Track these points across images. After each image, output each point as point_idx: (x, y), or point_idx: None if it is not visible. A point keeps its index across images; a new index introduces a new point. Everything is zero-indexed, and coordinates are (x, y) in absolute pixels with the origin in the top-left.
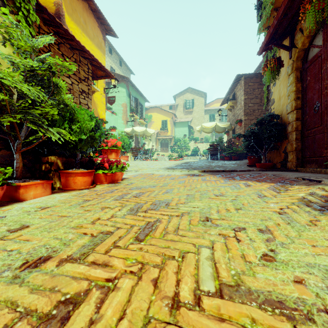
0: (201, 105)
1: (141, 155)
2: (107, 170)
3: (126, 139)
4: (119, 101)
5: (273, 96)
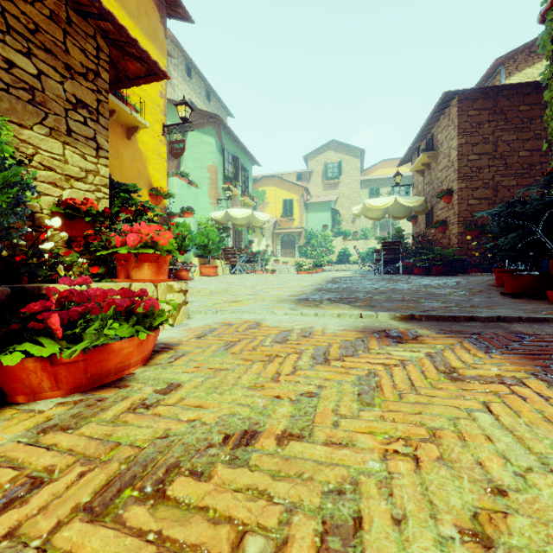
0: (354, 172)
1: (243, 264)
2: (58, 342)
3: (213, 231)
4: (203, 162)
5: None
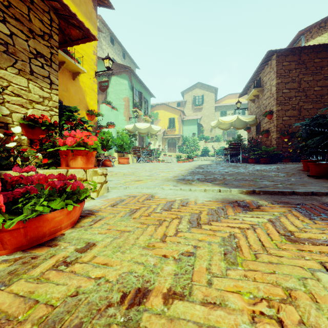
0: (211, 102)
1: (144, 156)
2: (3, 215)
3: (126, 137)
4: (120, 95)
5: None
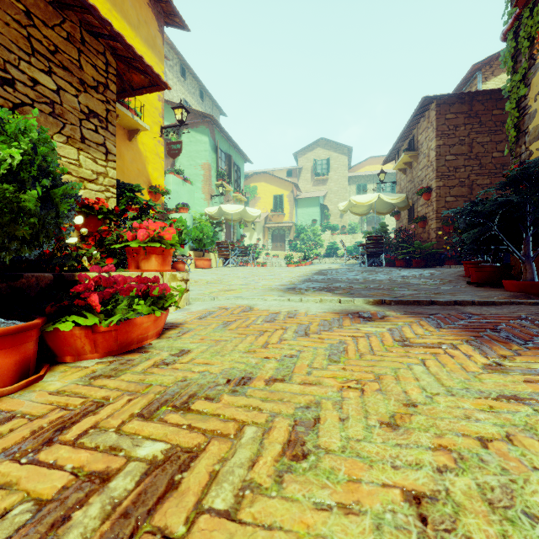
0: (342, 169)
1: (235, 257)
2: (97, 315)
3: (208, 226)
4: (197, 160)
5: (538, 119)
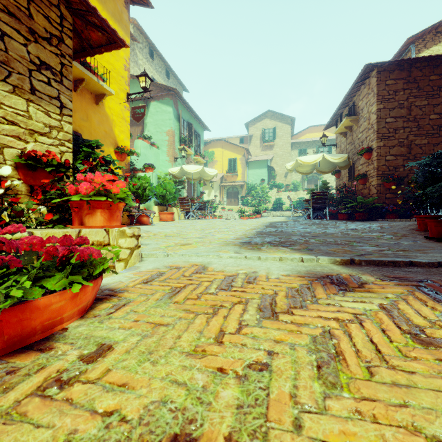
0: (286, 136)
1: (195, 211)
2: None
3: (170, 184)
4: (163, 127)
5: None
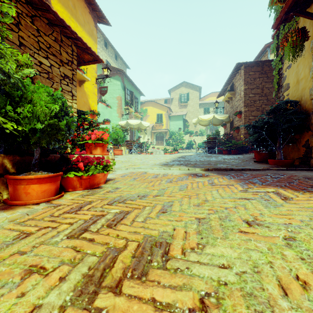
0: (195, 99)
1: (135, 149)
2: (82, 172)
3: (120, 132)
4: (114, 94)
5: (287, 80)
